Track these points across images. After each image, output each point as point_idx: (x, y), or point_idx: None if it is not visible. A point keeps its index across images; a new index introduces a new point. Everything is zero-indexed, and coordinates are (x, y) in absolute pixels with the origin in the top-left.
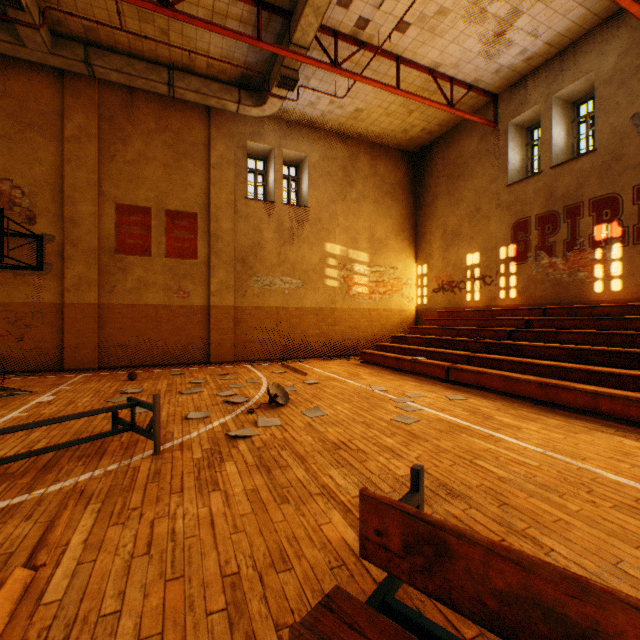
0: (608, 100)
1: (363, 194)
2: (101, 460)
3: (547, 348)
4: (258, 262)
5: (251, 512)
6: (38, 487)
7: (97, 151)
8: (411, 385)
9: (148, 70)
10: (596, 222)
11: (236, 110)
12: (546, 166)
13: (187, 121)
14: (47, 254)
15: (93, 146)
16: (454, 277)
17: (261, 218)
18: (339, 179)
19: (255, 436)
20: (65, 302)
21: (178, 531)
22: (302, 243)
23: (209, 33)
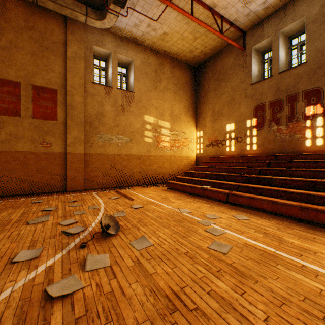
0: (314, 32)
1: (167, 87)
2: None
3: (291, 180)
4: (101, 125)
5: None
6: None
7: None
8: (205, 206)
9: None
10: (307, 104)
11: (85, 21)
12: (275, 72)
13: (49, 25)
14: None
15: None
16: (219, 138)
17: (103, 96)
18: (153, 77)
19: (78, 291)
20: None
21: None
22: (130, 114)
23: None
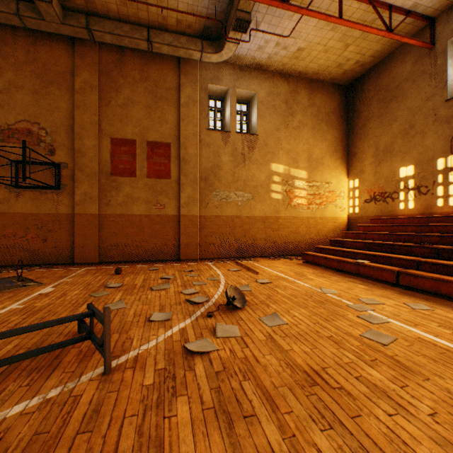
0: None
1: (302, 122)
2: (48, 378)
3: None
4: (217, 180)
5: None
6: None
7: (97, 98)
8: (360, 288)
9: (132, 30)
10: None
11: (199, 58)
12: None
13: (163, 71)
14: (63, 177)
15: (94, 95)
16: (386, 188)
17: (219, 145)
18: (282, 111)
19: (213, 352)
20: (75, 213)
21: None
22: (252, 164)
23: None
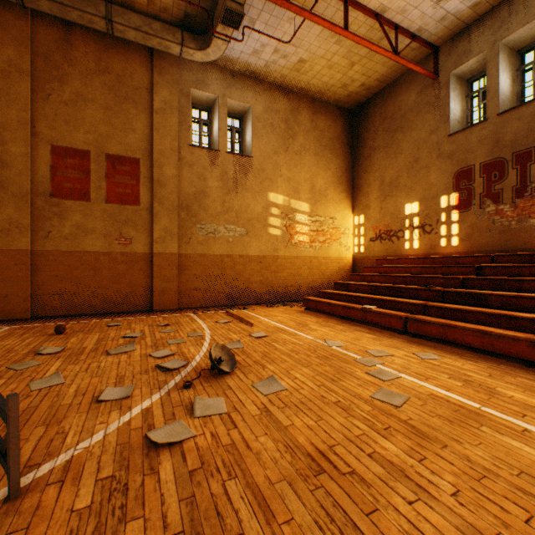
0: None
1: (304, 147)
2: None
3: (518, 298)
4: (202, 210)
5: None
6: None
7: (29, 88)
8: (368, 338)
9: (83, 1)
10: None
11: (179, 53)
12: (492, 113)
13: (129, 64)
14: None
15: (25, 83)
16: (392, 226)
17: (205, 166)
18: (282, 131)
19: (188, 440)
20: None
21: None
22: (246, 192)
23: None
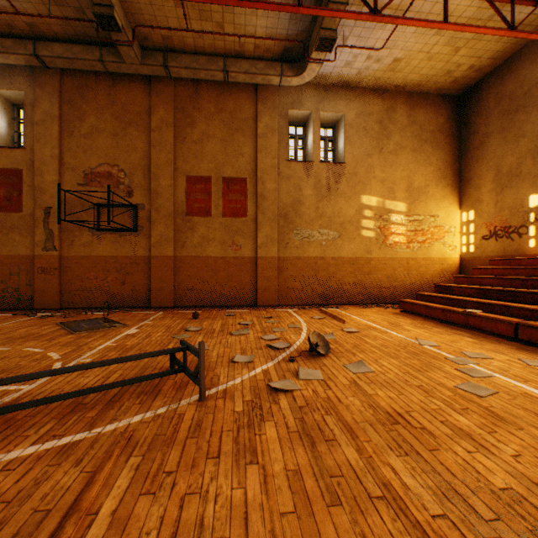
0: None
1: (400, 145)
2: (154, 400)
3: None
4: (298, 217)
5: (293, 511)
6: (98, 424)
7: (173, 136)
8: (467, 341)
9: (208, 62)
10: None
11: (279, 83)
12: None
13: (238, 101)
14: (140, 219)
15: (170, 132)
16: (511, 222)
17: (300, 177)
18: (375, 133)
19: (296, 391)
20: (151, 255)
21: (206, 523)
22: (338, 197)
23: (255, 16)
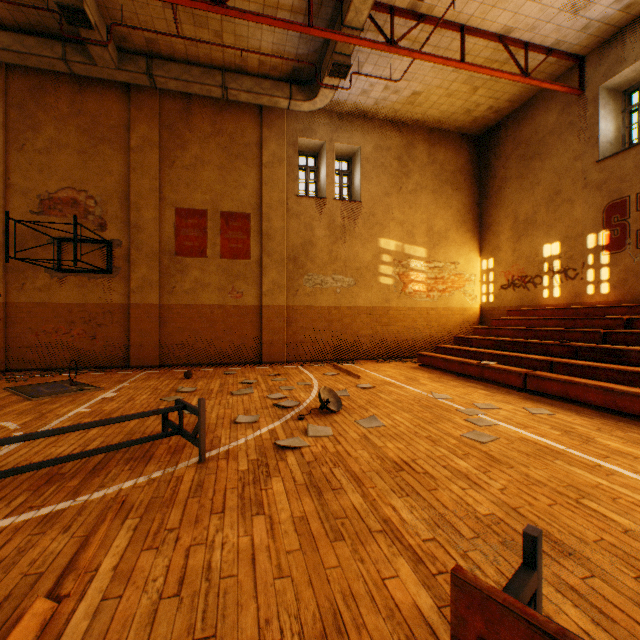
0: None
1: (420, 184)
2: (147, 465)
3: None
4: (309, 260)
5: (298, 549)
6: (83, 492)
7: (158, 159)
8: (480, 394)
9: (203, 75)
10: None
11: (287, 106)
12: None
13: (240, 123)
14: (116, 258)
15: (155, 154)
16: (527, 271)
17: (312, 215)
18: (394, 170)
19: (305, 447)
20: (131, 303)
21: (214, 566)
22: (354, 239)
23: (260, 29)
